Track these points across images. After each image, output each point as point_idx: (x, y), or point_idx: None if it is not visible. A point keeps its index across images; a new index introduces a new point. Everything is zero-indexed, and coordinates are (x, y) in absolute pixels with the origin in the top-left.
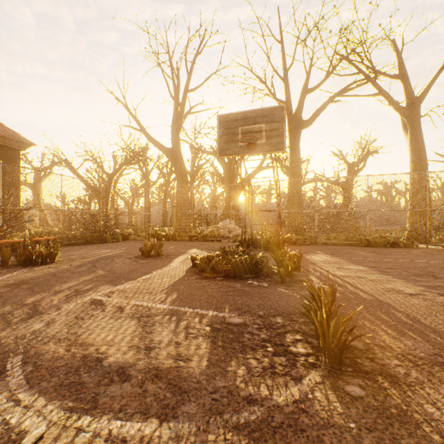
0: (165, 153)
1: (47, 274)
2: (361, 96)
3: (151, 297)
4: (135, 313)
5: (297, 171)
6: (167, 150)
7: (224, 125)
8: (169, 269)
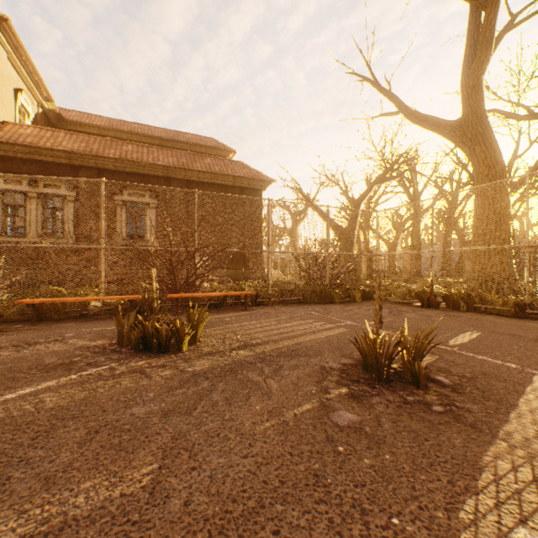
0: (446, 133)
1: (69, 409)
2: None
3: None
4: None
5: None
6: (450, 125)
7: None
8: None
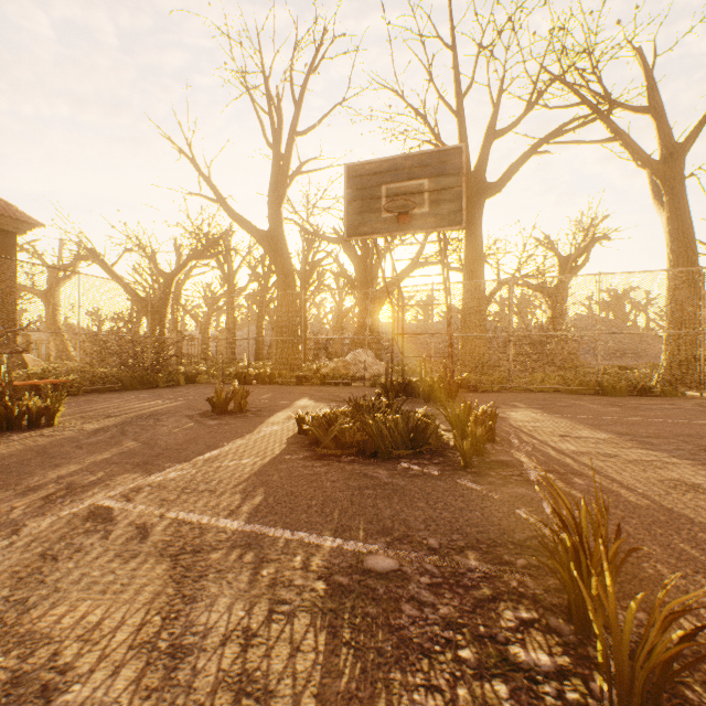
0: (258, 239)
1: (30, 449)
2: (584, 142)
3: (212, 501)
4: (170, 544)
5: (477, 267)
6: (261, 233)
7: (356, 182)
8: (256, 438)
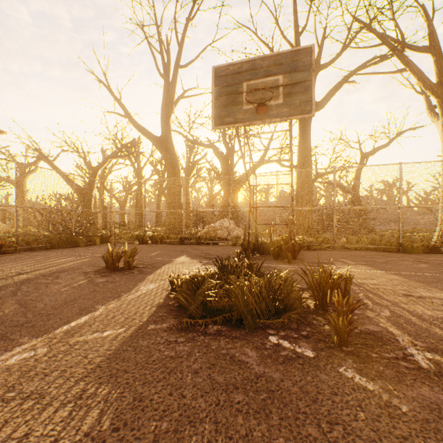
0: (153, 142)
1: None
2: (382, 73)
3: (25, 423)
4: None
5: (307, 161)
6: (156, 138)
7: (222, 80)
8: (131, 299)
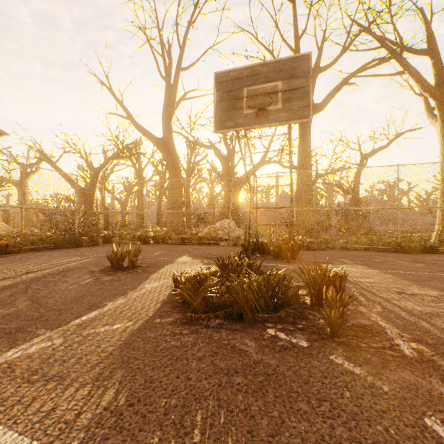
0: (155, 143)
1: None
2: (381, 75)
3: (51, 399)
4: None
5: (307, 162)
6: (157, 139)
7: (223, 86)
8: (137, 296)
